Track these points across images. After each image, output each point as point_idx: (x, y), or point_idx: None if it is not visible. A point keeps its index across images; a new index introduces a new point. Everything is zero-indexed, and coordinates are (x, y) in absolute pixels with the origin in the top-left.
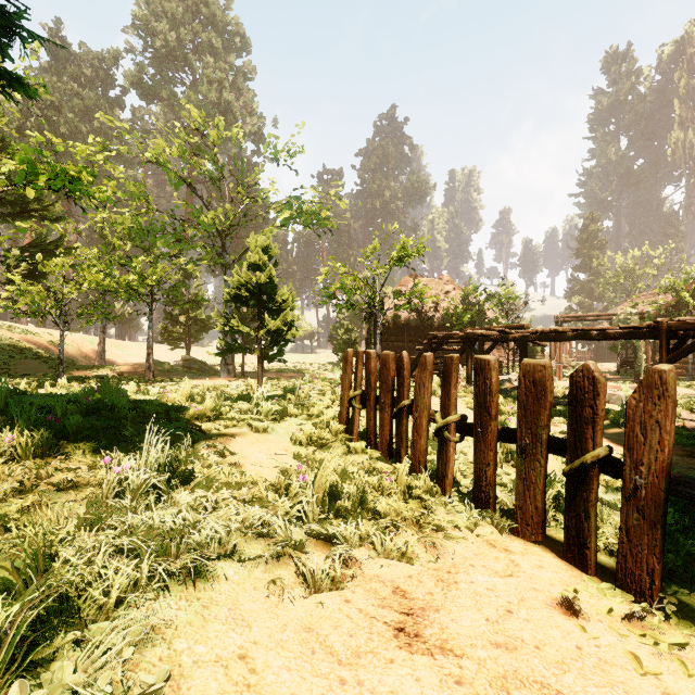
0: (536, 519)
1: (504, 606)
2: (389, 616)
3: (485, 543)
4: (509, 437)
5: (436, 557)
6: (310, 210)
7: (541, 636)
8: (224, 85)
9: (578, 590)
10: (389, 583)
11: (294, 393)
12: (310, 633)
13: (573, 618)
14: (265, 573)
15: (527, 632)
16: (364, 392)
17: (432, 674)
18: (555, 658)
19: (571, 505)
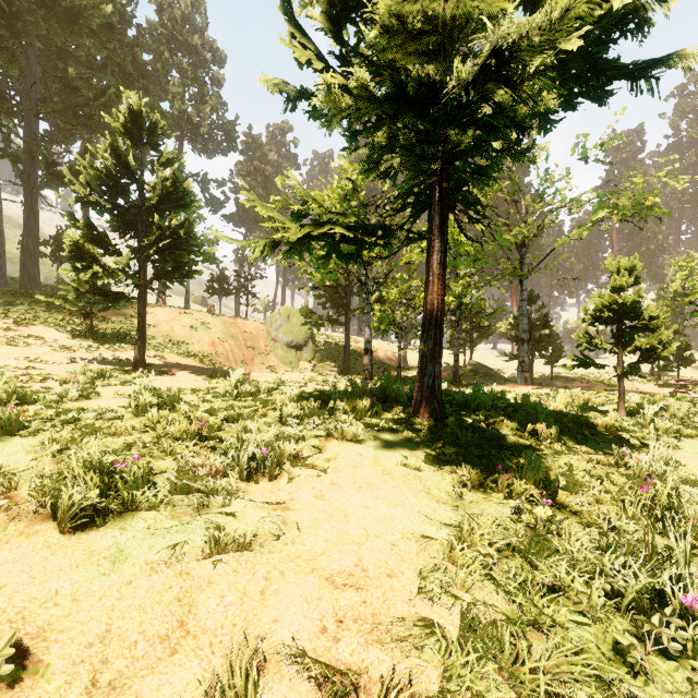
0: None
1: None
2: None
3: None
4: None
5: None
6: (631, 202)
7: None
8: None
9: None
10: None
11: (665, 412)
12: None
13: None
14: None
15: None
16: None
17: None
18: None
19: None
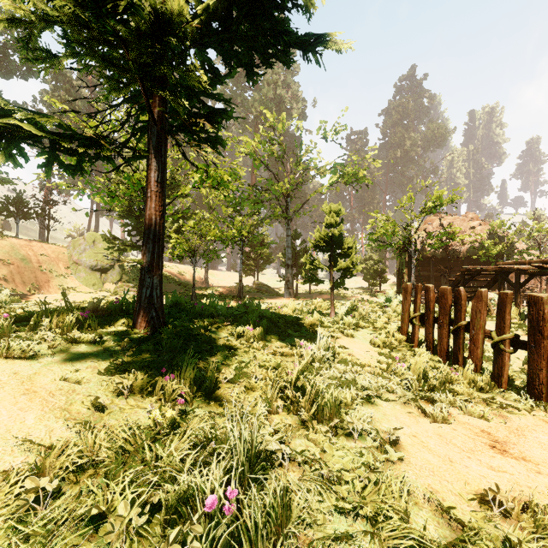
0: None
1: None
2: (483, 440)
3: (541, 420)
4: None
5: (504, 421)
6: (351, 172)
7: None
8: (278, 84)
9: None
10: (476, 427)
11: (356, 312)
12: (441, 436)
13: None
14: (402, 408)
15: None
16: (422, 314)
17: (520, 466)
18: None
19: None
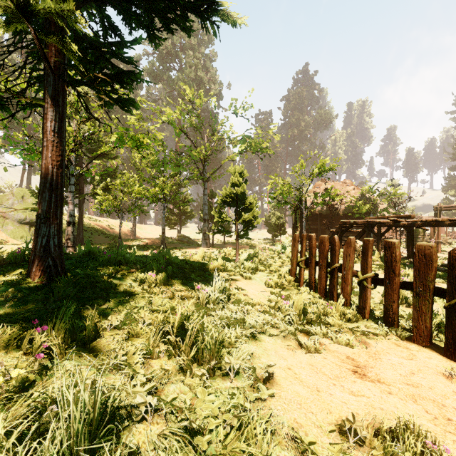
0: (426, 333)
1: (409, 371)
2: (348, 366)
3: (394, 344)
4: (408, 286)
5: (365, 347)
6: (256, 143)
7: (432, 385)
8: (198, 67)
9: (454, 370)
10: (343, 354)
11: (257, 258)
12: (312, 366)
13: (451, 381)
14: (282, 342)
15: (423, 382)
16: (307, 258)
17: (376, 389)
18: (440, 393)
19: (449, 325)
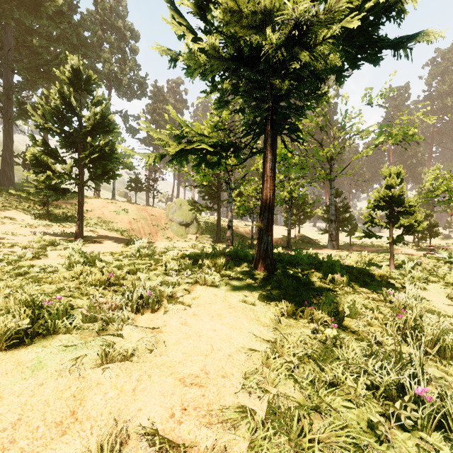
0: None
1: None
2: None
3: None
4: None
5: None
6: (399, 132)
7: None
8: None
9: None
10: None
11: (419, 266)
12: None
13: None
14: None
15: None
16: None
17: None
18: None
19: None
